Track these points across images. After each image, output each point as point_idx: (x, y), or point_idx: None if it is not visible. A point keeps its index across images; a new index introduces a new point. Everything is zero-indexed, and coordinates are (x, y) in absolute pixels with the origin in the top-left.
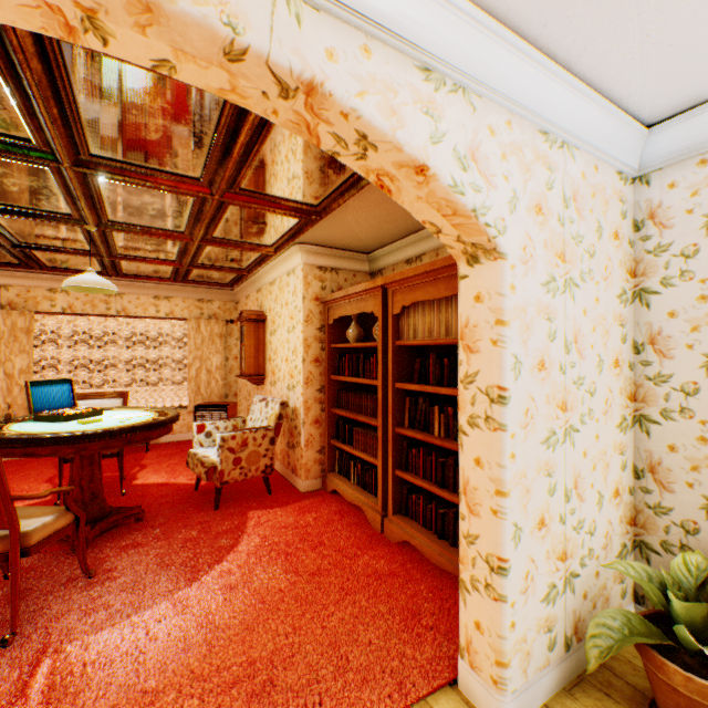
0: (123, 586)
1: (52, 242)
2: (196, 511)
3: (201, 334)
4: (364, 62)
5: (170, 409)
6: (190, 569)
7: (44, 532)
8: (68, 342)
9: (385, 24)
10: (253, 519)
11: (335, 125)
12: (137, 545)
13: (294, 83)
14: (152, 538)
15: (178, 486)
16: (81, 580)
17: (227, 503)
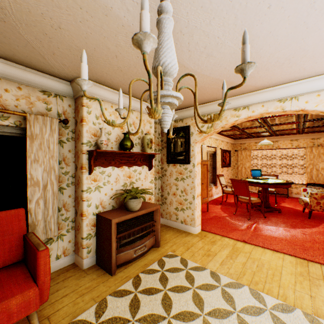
0: (271, 222)
1: (255, 131)
2: (299, 217)
3: (312, 153)
4: (317, 98)
5: (290, 181)
6: (291, 226)
7: (254, 201)
8: (259, 158)
9: (323, 88)
10: (323, 225)
11: (312, 112)
12: (277, 217)
13: (297, 111)
14: (281, 217)
15: (295, 209)
16: (262, 217)
17: (313, 219)
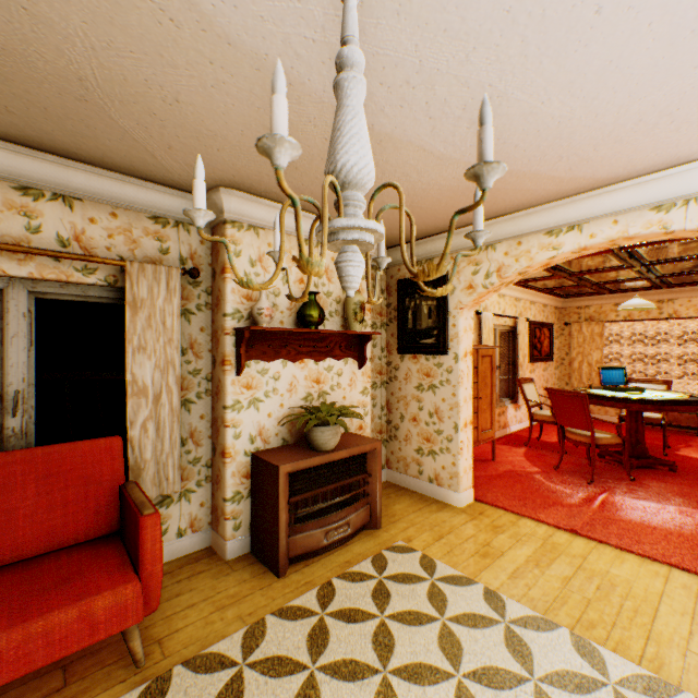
0: (648, 491)
1: (612, 279)
2: None
3: None
4: None
5: None
6: None
7: (604, 441)
8: (626, 341)
9: None
10: None
11: None
12: (664, 481)
13: None
14: (676, 482)
15: None
16: (624, 480)
17: None
